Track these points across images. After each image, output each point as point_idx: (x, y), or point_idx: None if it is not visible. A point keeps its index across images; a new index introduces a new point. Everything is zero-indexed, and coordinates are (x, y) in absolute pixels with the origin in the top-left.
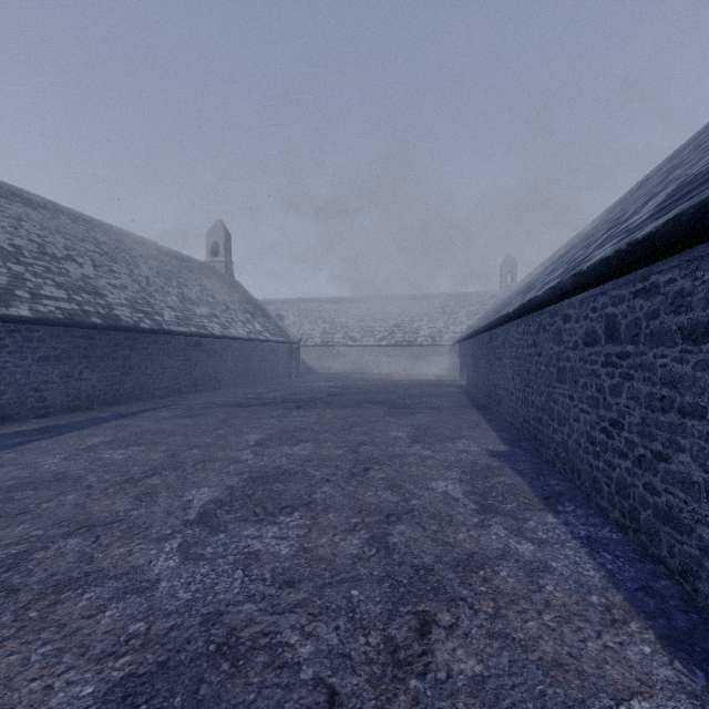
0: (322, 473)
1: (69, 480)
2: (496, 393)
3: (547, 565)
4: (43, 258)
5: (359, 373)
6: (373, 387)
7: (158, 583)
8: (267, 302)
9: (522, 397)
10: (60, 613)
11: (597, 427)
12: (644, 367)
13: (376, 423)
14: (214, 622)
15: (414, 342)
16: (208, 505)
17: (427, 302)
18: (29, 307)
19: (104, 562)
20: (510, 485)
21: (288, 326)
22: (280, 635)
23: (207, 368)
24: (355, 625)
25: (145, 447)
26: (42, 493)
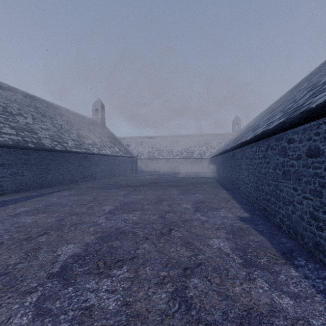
0: (144, 233)
1: None
2: (237, 183)
3: (310, 323)
4: (5, 114)
5: (165, 172)
6: (172, 178)
7: None
8: (122, 138)
9: (254, 186)
10: None
11: (320, 209)
12: None
13: (174, 199)
14: None
15: (192, 157)
16: (69, 259)
17: (197, 138)
18: None
19: None
20: (258, 243)
21: (132, 149)
22: None
23: (90, 169)
24: None
25: (47, 214)
26: None
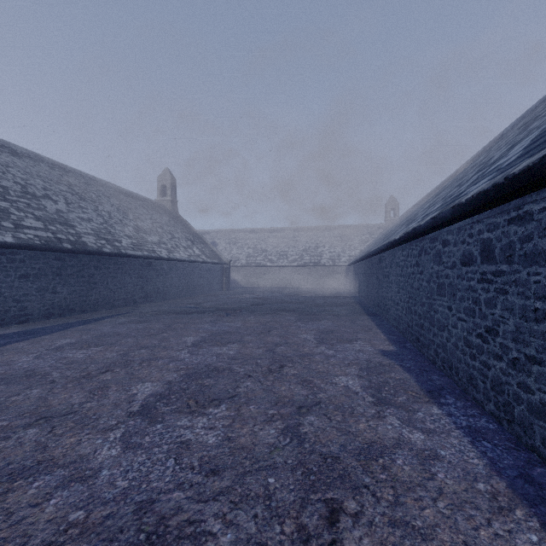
0: (245, 370)
1: (36, 376)
2: (384, 304)
3: (437, 453)
4: (25, 196)
5: (276, 288)
6: (287, 298)
7: (100, 471)
8: (204, 232)
9: (406, 307)
10: (10, 501)
11: (473, 333)
12: (518, 283)
13: (289, 328)
14: (146, 510)
15: (319, 263)
16: (150, 398)
17: (328, 232)
18: (12, 235)
19: (56, 451)
20: (399, 380)
21: (221, 251)
22: (204, 523)
23: (156, 283)
24: (271, 513)
25: (103, 347)
26: (13, 387)
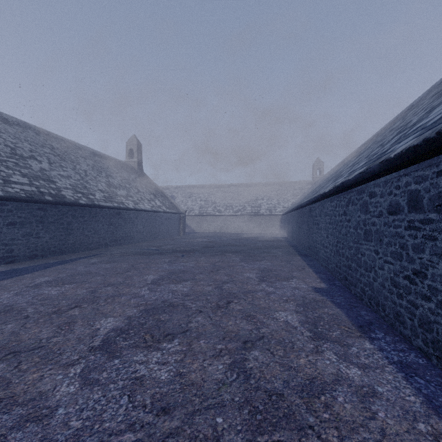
0: (197, 305)
1: (13, 311)
2: (314, 247)
3: (375, 390)
4: (14, 157)
5: (223, 233)
6: (232, 242)
7: (57, 410)
8: (165, 188)
9: (334, 250)
10: None
11: (401, 274)
12: None
13: (234, 267)
14: None
15: (258, 213)
16: (111, 333)
17: (266, 188)
18: (1, 189)
19: (18, 387)
20: (332, 315)
21: (178, 203)
22: None
23: (124, 229)
24: None
25: (75, 284)
26: None
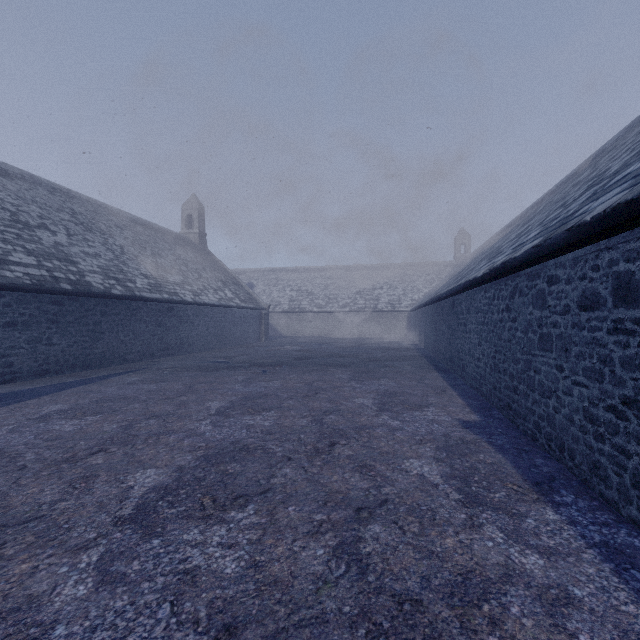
0: (284, 449)
1: (3, 458)
2: (460, 358)
3: (569, 593)
4: (15, 226)
5: (324, 337)
6: (337, 350)
7: (53, 628)
8: (239, 272)
9: (491, 363)
10: None
11: (601, 404)
12: None
13: (341, 389)
14: None
15: (375, 309)
16: (150, 494)
17: (386, 272)
18: None
19: None
20: (492, 466)
21: (258, 293)
22: None
23: (179, 333)
24: None
25: (101, 416)
26: None
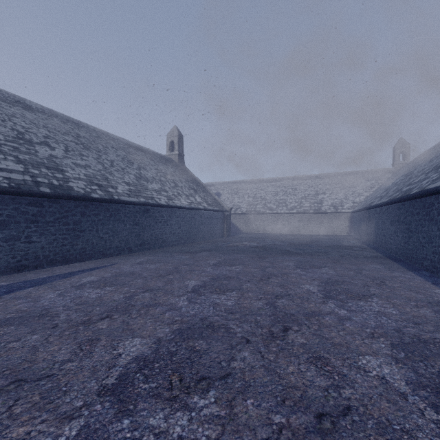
0: None
1: None
2: None
3: None
4: (17, 141)
5: (275, 234)
6: (291, 248)
7: None
8: (210, 185)
9: None
10: None
11: None
12: None
13: (320, 320)
14: None
15: (319, 210)
16: None
17: (328, 180)
18: None
19: None
20: None
21: (223, 200)
22: None
23: (154, 230)
24: None
25: None
26: None
